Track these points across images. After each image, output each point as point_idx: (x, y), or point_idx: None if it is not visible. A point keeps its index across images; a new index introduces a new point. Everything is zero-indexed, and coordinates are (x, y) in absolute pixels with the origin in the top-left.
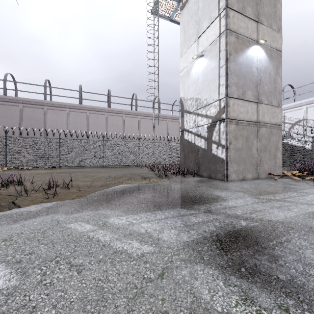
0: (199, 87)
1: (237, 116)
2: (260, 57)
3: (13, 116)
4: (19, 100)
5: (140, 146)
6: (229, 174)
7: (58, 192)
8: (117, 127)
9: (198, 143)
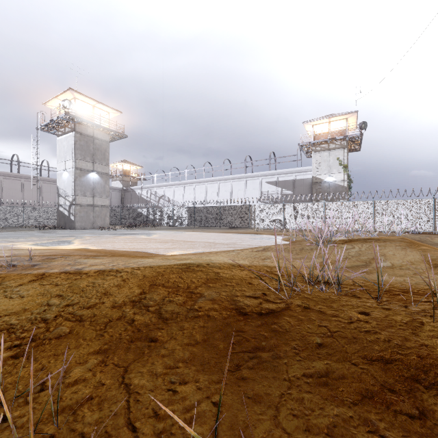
0: (66, 186)
1: (81, 203)
2: (95, 177)
3: None
4: None
5: (25, 211)
6: (76, 227)
7: None
8: None
9: (65, 213)
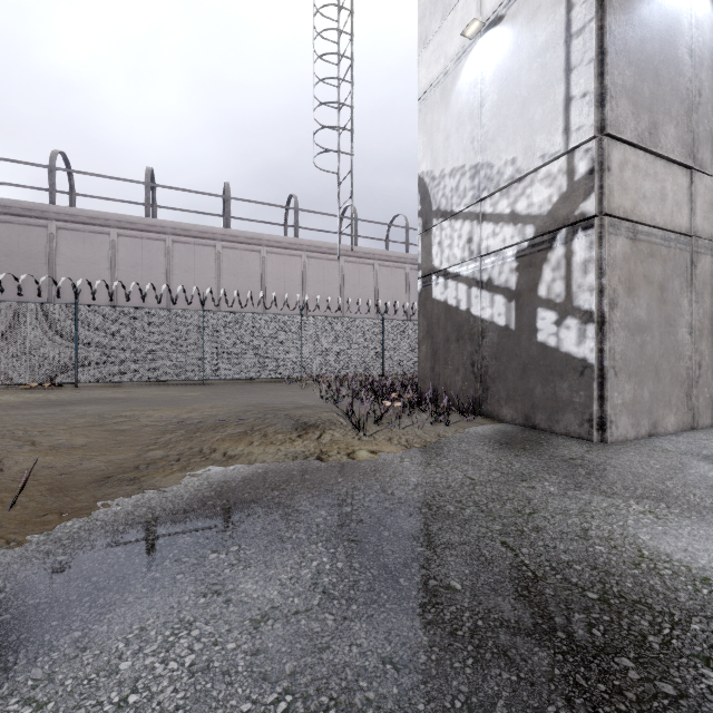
0: (488, 127)
1: (634, 207)
2: (698, 15)
3: None
4: None
5: (303, 328)
6: (610, 416)
7: None
8: (246, 280)
9: (482, 312)
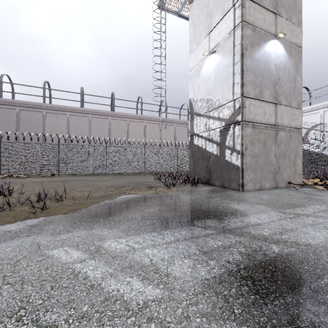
0: (211, 87)
1: (254, 118)
2: (278, 53)
3: (9, 120)
4: (16, 103)
5: (145, 153)
6: (245, 183)
7: (48, 205)
8: (121, 132)
9: (209, 149)
